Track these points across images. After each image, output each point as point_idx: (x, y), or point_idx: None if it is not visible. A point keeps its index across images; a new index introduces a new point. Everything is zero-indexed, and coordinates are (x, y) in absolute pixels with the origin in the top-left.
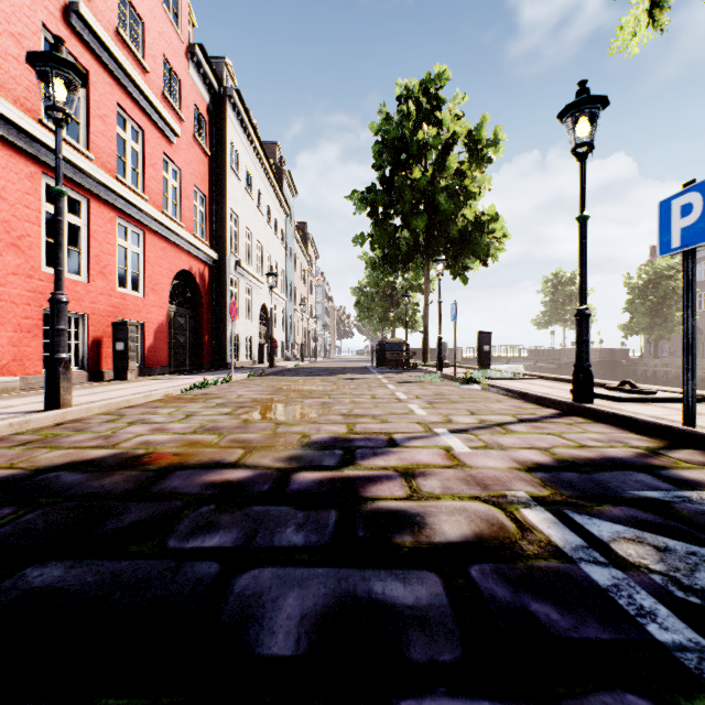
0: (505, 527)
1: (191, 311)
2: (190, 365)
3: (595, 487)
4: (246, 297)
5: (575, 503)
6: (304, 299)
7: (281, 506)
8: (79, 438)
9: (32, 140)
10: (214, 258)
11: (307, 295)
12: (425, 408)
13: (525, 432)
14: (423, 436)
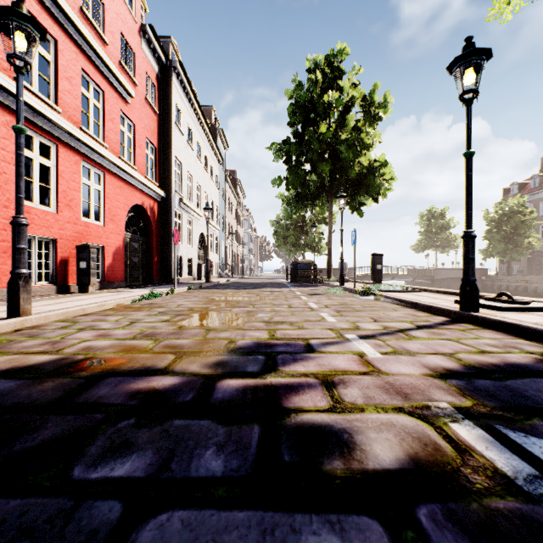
0: (440, 447)
1: (143, 237)
2: (142, 280)
3: (514, 396)
4: (187, 227)
5: (502, 417)
6: (234, 229)
7: (203, 419)
8: (29, 344)
9: (7, 94)
10: (162, 195)
11: (236, 227)
12: (334, 315)
13: (426, 338)
14: (336, 342)
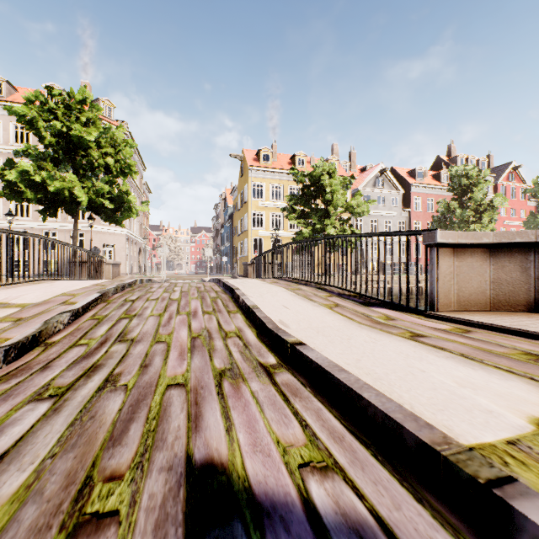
0: None
1: None
2: None
3: None
4: None
5: None
6: None
7: None
8: None
9: None
10: None
11: None
12: None
13: None
14: None
